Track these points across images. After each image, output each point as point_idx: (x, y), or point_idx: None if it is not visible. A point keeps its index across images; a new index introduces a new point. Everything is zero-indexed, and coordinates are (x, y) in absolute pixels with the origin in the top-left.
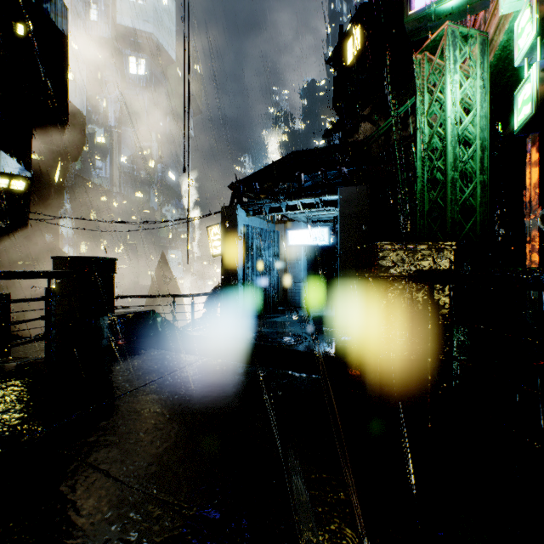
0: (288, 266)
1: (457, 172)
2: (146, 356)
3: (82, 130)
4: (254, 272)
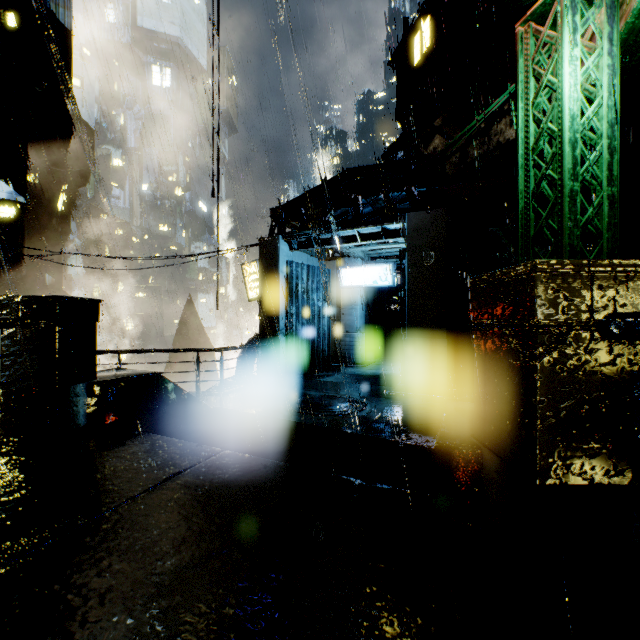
0: (341, 312)
1: (578, 182)
2: (133, 447)
3: (90, 147)
4: (299, 320)
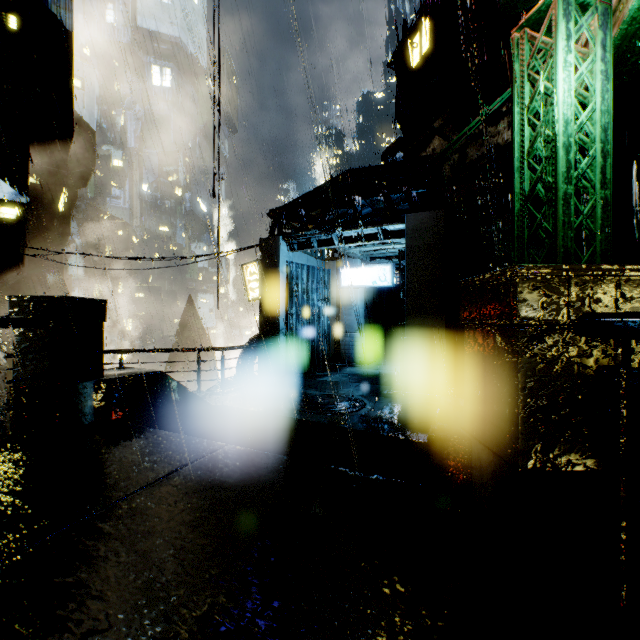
0: (341, 313)
1: (571, 185)
2: (141, 442)
3: (91, 148)
4: (299, 320)
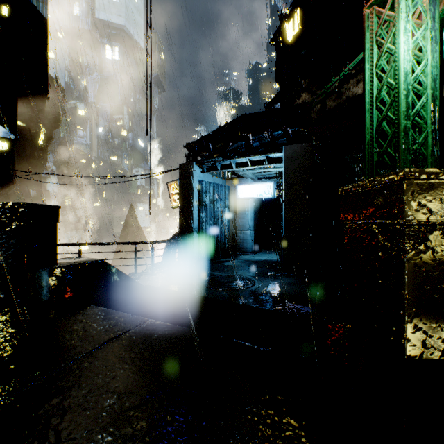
0: (237, 216)
1: (410, 121)
2: (81, 317)
3: (61, 101)
4: (208, 222)
